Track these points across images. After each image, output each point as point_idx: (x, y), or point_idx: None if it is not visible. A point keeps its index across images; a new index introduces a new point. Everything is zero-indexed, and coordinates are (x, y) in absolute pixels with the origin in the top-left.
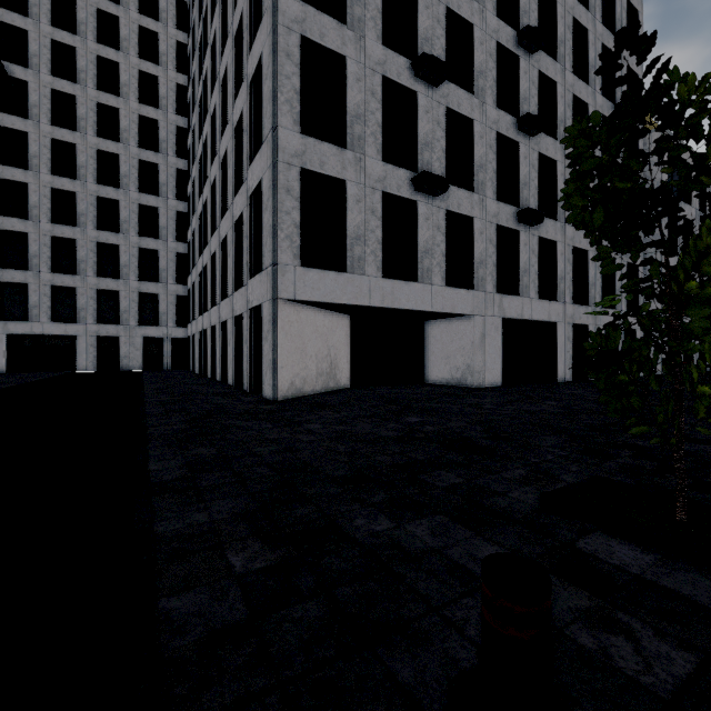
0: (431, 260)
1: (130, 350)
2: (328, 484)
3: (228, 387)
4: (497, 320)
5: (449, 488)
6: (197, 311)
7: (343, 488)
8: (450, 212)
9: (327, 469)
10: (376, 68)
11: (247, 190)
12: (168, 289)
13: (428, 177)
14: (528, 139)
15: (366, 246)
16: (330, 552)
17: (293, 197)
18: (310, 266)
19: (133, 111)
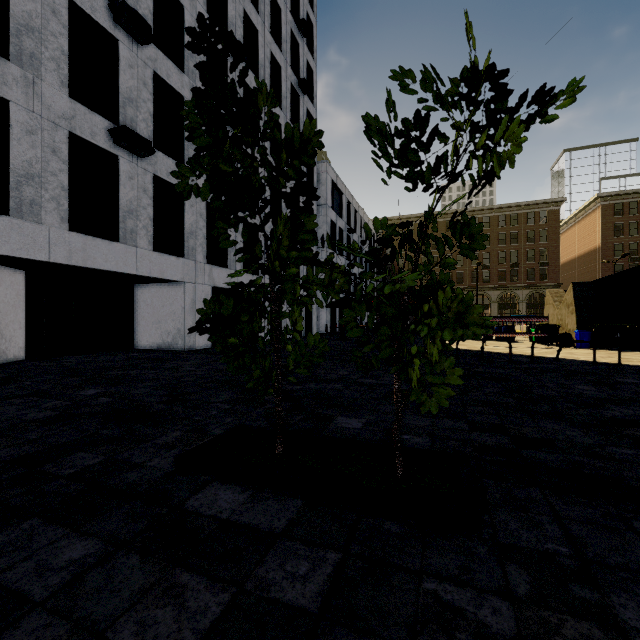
0: (136, 222)
1: None
2: None
3: None
4: (207, 288)
5: (76, 474)
6: None
7: None
8: (159, 178)
9: None
10: None
11: None
12: None
13: (129, 133)
14: None
15: (43, 189)
16: None
17: None
18: None
19: None
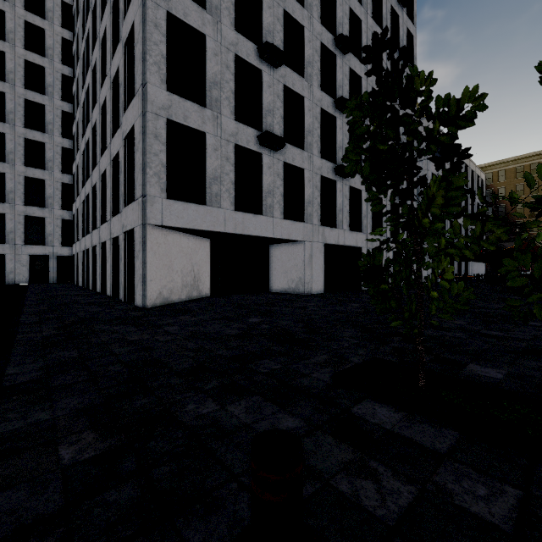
0: (273, 199)
1: (16, 266)
2: (171, 377)
3: (106, 297)
4: (320, 245)
5: (269, 373)
6: (80, 233)
7: (184, 379)
8: (287, 164)
9: (174, 363)
10: (230, 47)
11: (122, 133)
12: (54, 213)
13: (270, 135)
14: (342, 115)
15: (222, 185)
16: (157, 436)
17: (161, 142)
18: (176, 198)
19: (19, 56)
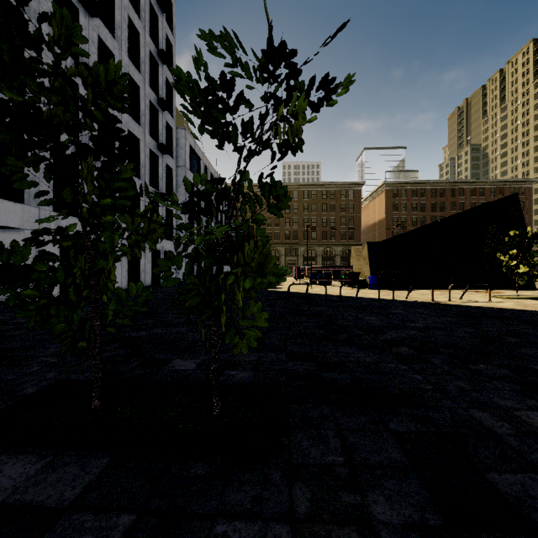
0: None
1: None
2: None
3: None
4: None
5: None
6: None
7: None
8: None
9: None
10: None
11: None
12: None
13: None
14: None
15: None
16: None
17: None
18: None
19: None
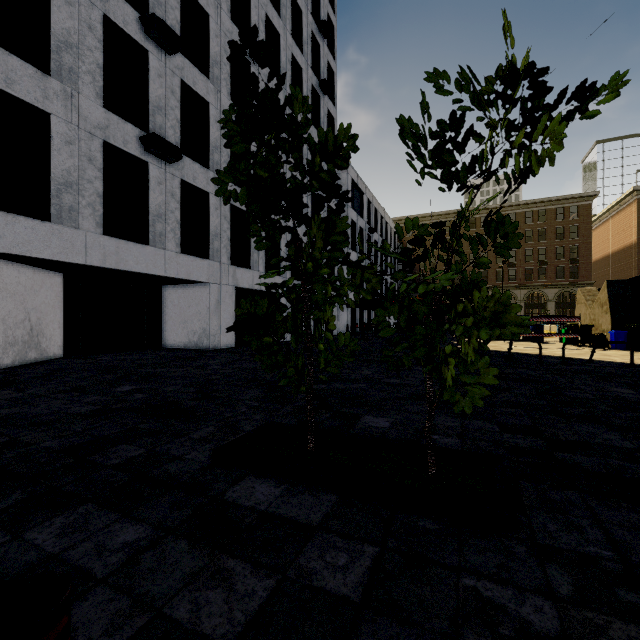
0: (165, 225)
1: None
2: None
3: None
4: (231, 289)
5: (121, 464)
6: None
7: None
8: (186, 182)
9: None
10: (94, 1)
11: None
12: None
13: (159, 140)
14: None
15: (80, 196)
16: None
17: None
18: None
19: None
